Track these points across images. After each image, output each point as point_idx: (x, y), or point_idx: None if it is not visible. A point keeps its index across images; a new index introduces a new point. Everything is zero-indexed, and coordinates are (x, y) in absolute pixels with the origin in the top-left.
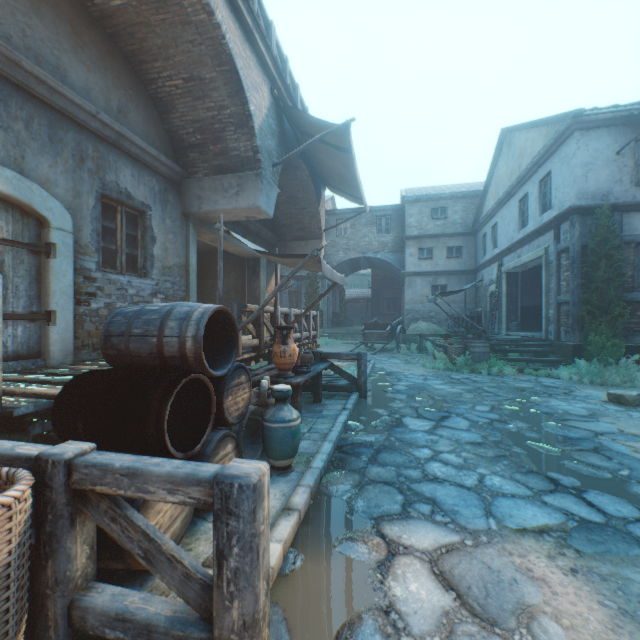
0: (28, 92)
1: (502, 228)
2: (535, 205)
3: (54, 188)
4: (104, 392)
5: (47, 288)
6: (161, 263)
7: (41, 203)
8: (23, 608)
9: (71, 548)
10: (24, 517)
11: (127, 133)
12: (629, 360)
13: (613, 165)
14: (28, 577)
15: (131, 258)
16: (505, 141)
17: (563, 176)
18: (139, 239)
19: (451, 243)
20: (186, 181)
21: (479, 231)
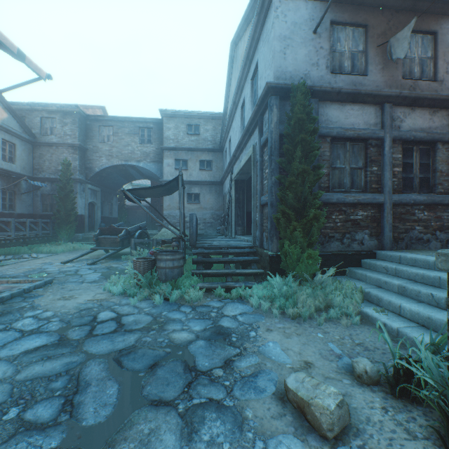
0: None
1: (233, 139)
2: (249, 105)
3: None
4: None
5: None
6: None
7: None
8: None
9: None
10: None
11: None
12: (325, 275)
13: (311, 45)
14: None
15: None
16: (234, 57)
17: (265, 58)
18: None
19: (203, 157)
20: None
21: (224, 148)
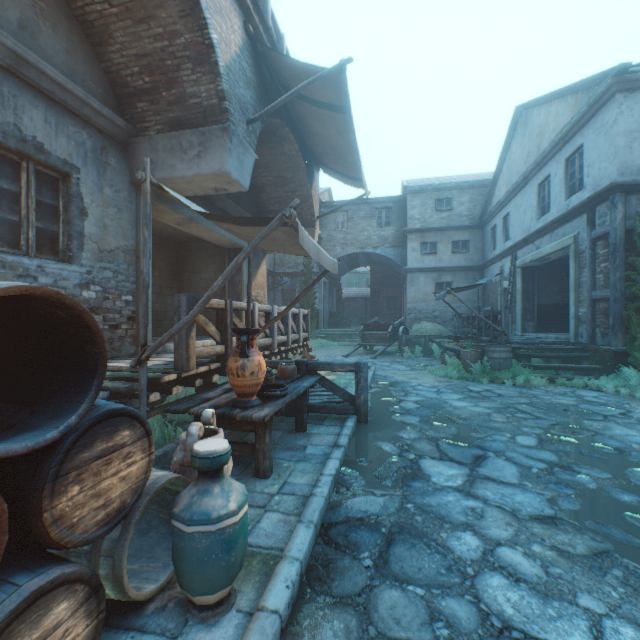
0: None
1: (516, 218)
2: (560, 188)
3: None
4: None
5: None
6: (96, 244)
7: None
8: None
9: None
10: None
11: (30, 55)
12: None
13: None
14: None
15: (47, 235)
16: (520, 120)
17: (599, 149)
18: (60, 210)
19: (457, 237)
20: (134, 140)
21: (487, 223)
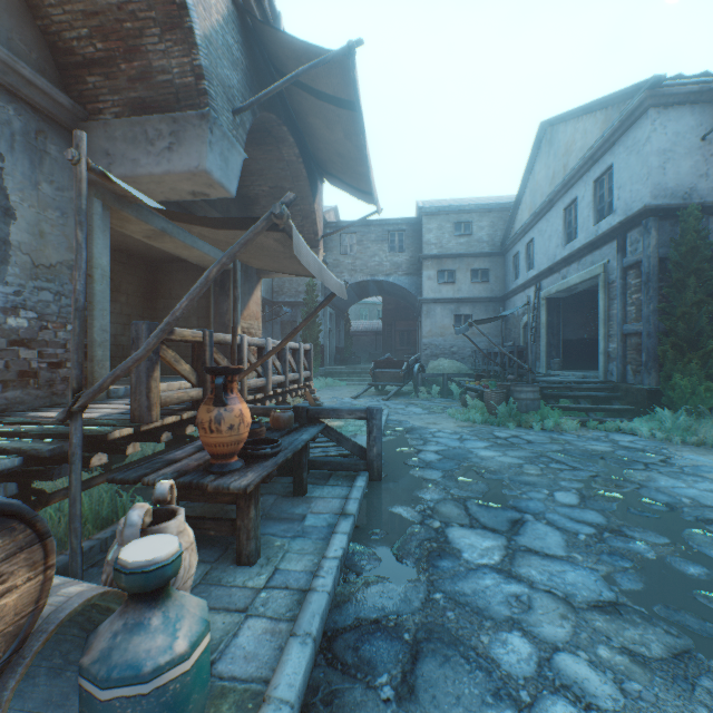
0: None
1: (541, 244)
2: (588, 211)
3: None
4: None
5: None
6: (28, 257)
7: None
8: None
9: None
10: None
11: None
12: None
13: (698, 154)
14: None
15: None
16: (545, 138)
17: (631, 169)
18: None
19: (476, 265)
20: (84, 125)
21: (509, 251)
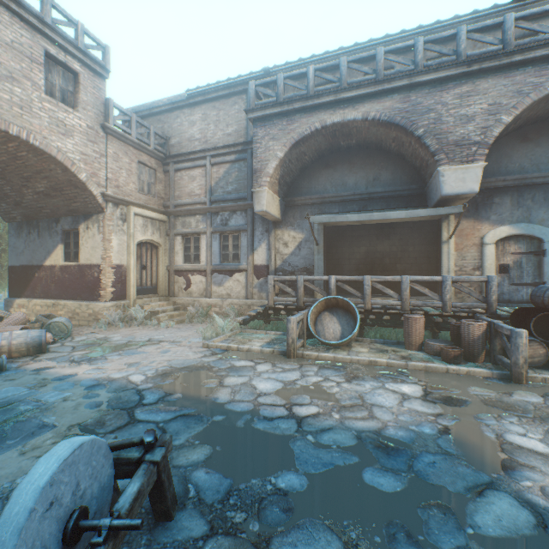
0: (531, 185)
1: None
2: None
3: (546, 222)
4: (519, 313)
5: (541, 271)
6: None
7: (537, 232)
8: (482, 347)
9: (494, 343)
10: (482, 329)
11: None
12: None
13: None
14: (484, 342)
15: None
16: None
17: None
18: None
19: None
20: None
21: None
